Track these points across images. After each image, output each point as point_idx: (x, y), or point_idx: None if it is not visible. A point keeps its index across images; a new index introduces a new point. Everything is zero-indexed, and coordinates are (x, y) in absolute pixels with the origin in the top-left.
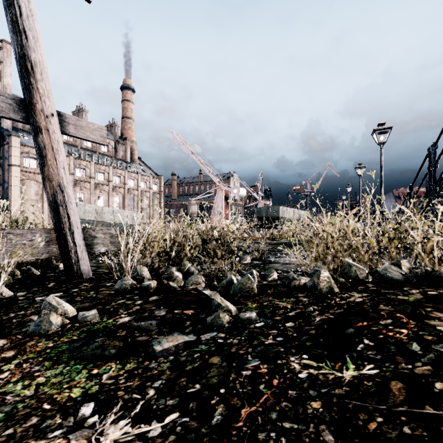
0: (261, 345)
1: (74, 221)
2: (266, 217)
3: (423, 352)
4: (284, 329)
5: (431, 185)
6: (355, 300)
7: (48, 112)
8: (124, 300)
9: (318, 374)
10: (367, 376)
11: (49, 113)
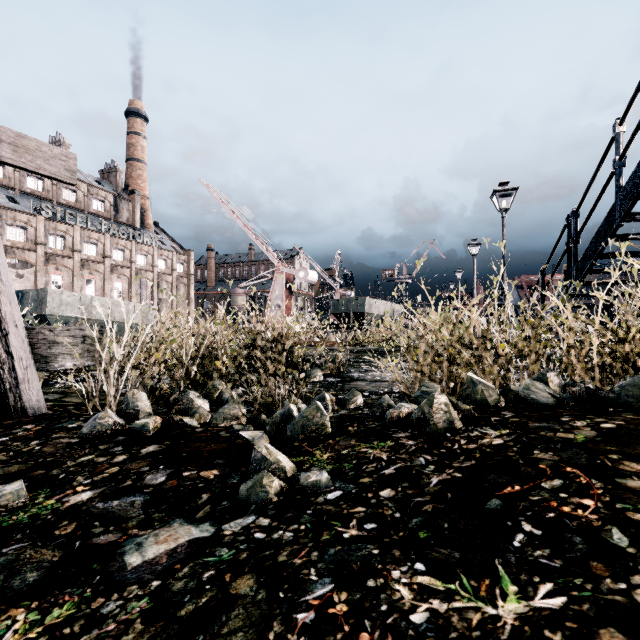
0: (336, 541)
1: (9, 315)
2: (347, 313)
3: (638, 550)
4: (377, 504)
5: (571, 267)
6: (491, 441)
7: None
8: (94, 455)
9: (450, 611)
10: (547, 614)
11: None
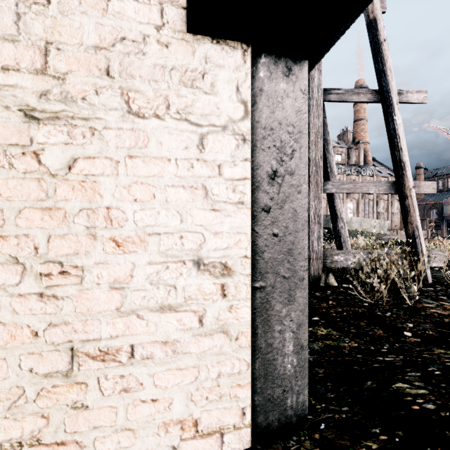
0: None
1: (423, 247)
2: None
3: None
4: None
5: None
6: None
7: (411, 186)
8: None
9: None
10: None
11: (411, 187)
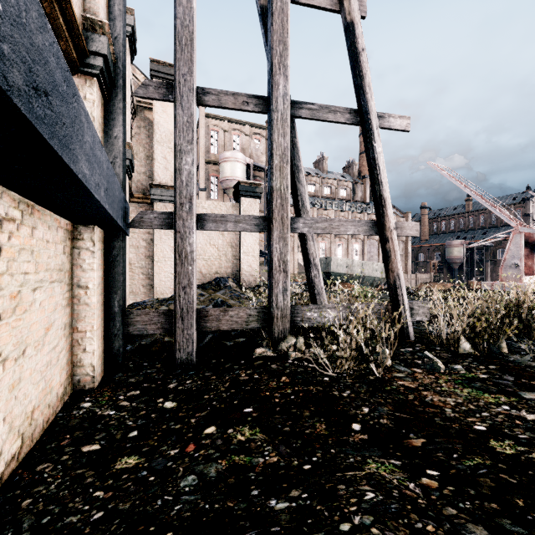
0: None
1: (405, 299)
2: None
3: None
4: None
5: None
6: None
7: (392, 227)
8: (467, 363)
9: None
10: None
11: (392, 228)
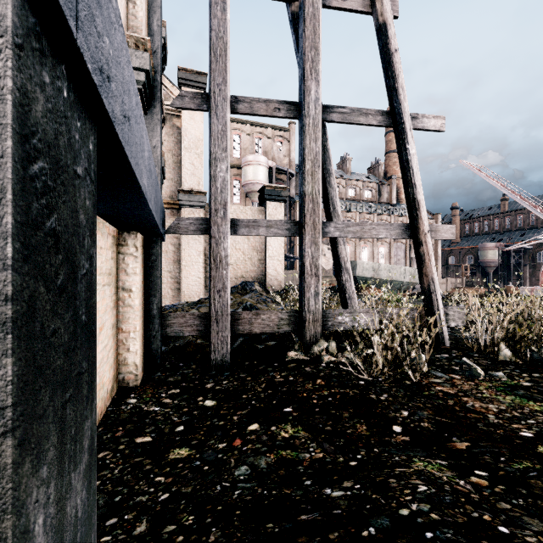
0: None
1: (440, 304)
2: None
3: None
4: None
5: None
6: None
7: (426, 230)
8: (508, 370)
9: None
10: None
11: (426, 231)
